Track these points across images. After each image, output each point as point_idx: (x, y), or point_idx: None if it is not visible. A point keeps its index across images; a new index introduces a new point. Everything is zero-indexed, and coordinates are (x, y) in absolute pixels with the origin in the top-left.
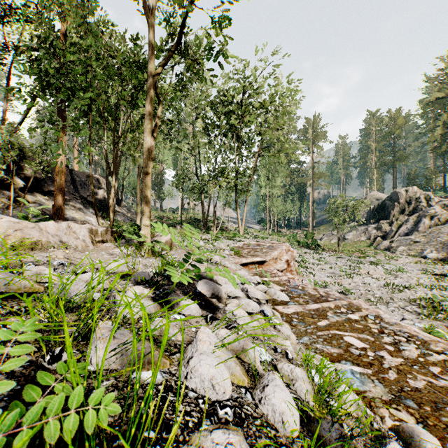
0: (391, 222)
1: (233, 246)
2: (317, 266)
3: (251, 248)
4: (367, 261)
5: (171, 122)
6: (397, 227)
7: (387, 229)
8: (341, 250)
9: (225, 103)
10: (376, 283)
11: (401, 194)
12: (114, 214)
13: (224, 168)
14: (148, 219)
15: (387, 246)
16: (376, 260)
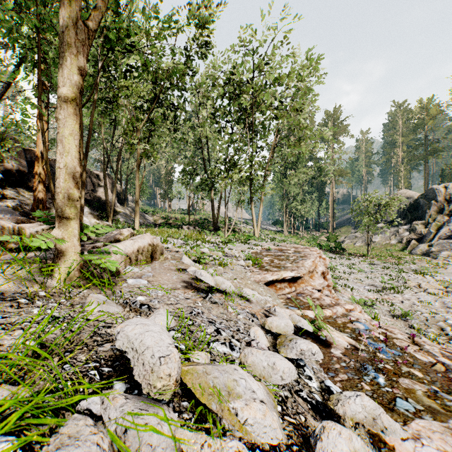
0: (427, 223)
1: (249, 251)
2: (349, 275)
3: (273, 255)
4: (407, 269)
5: (176, 106)
6: (435, 228)
7: (422, 231)
8: (370, 255)
9: (237, 84)
10: (436, 300)
11: (439, 191)
12: (113, 213)
13: (237, 160)
14: (72, 203)
15: (425, 251)
16: (421, 267)
